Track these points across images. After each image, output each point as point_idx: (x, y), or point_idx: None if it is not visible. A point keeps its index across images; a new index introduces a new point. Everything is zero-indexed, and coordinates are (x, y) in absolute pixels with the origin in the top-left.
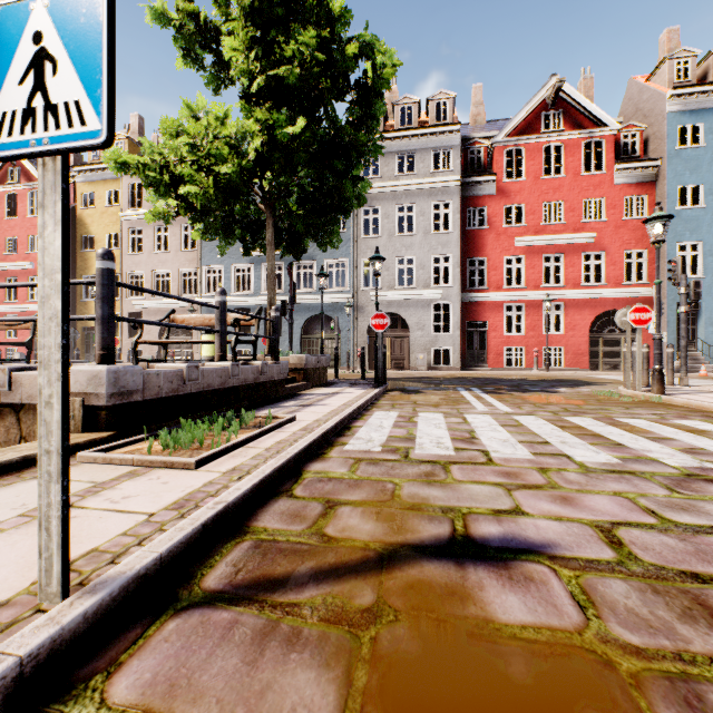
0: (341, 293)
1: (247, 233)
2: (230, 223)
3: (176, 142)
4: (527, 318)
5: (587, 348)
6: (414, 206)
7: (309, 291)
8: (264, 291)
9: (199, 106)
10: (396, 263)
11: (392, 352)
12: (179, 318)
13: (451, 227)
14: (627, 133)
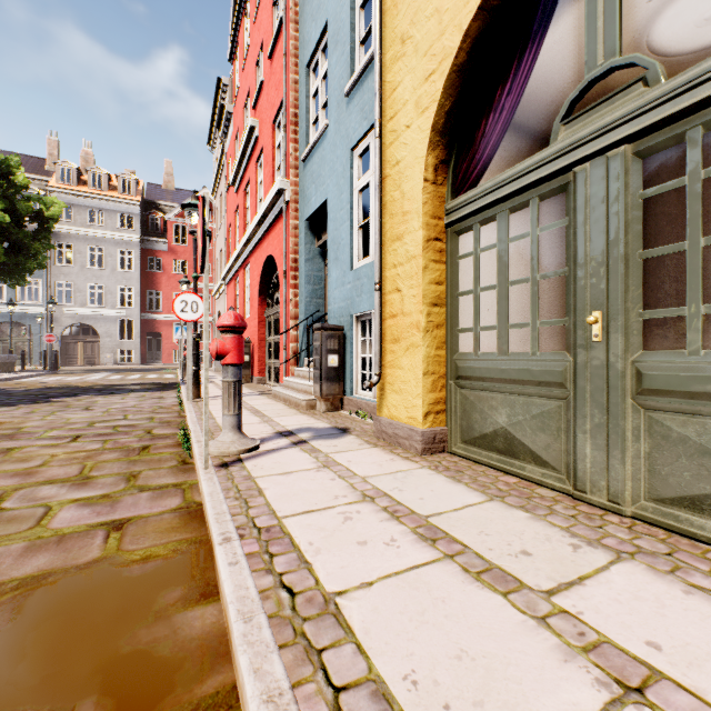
0: (35, 306)
1: None
2: None
3: None
4: None
5: None
6: (105, 249)
7: None
8: None
9: None
10: (88, 288)
11: (85, 353)
12: None
13: (134, 268)
14: None
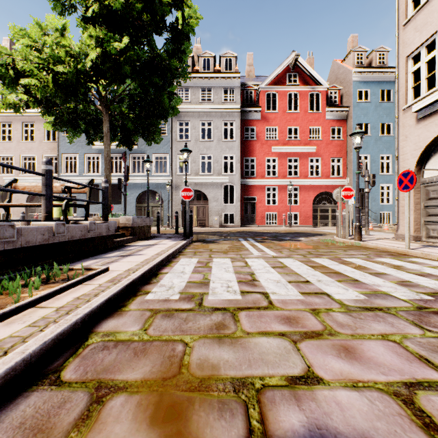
0: (164, 176)
1: (90, 127)
2: (75, 118)
3: (19, 42)
4: (279, 195)
5: (311, 213)
6: (212, 122)
7: (141, 174)
8: None
9: (48, 26)
10: (200, 158)
11: (198, 216)
12: (21, 186)
13: (235, 138)
14: (332, 90)
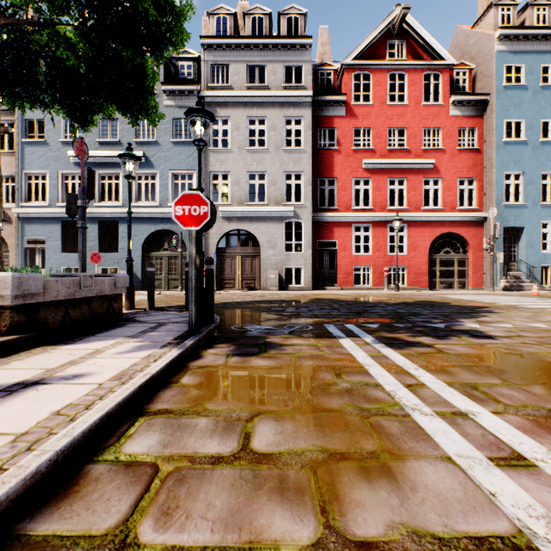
0: None
1: None
2: None
3: None
4: (374, 238)
5: (427, 268)
6: (266, 120)
7: (151, 203)
8: (98, 202)
9: None
10: (246, 178)
11: (243, 271)
12: None
13: (303, 144)
14: (459, 70)
